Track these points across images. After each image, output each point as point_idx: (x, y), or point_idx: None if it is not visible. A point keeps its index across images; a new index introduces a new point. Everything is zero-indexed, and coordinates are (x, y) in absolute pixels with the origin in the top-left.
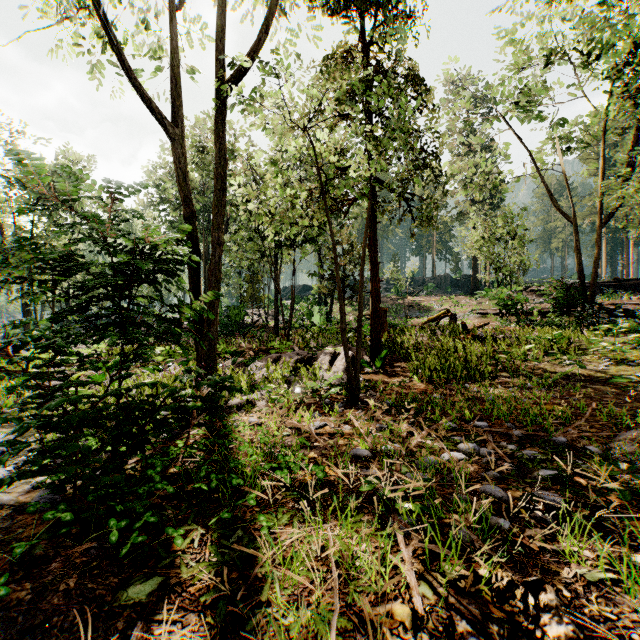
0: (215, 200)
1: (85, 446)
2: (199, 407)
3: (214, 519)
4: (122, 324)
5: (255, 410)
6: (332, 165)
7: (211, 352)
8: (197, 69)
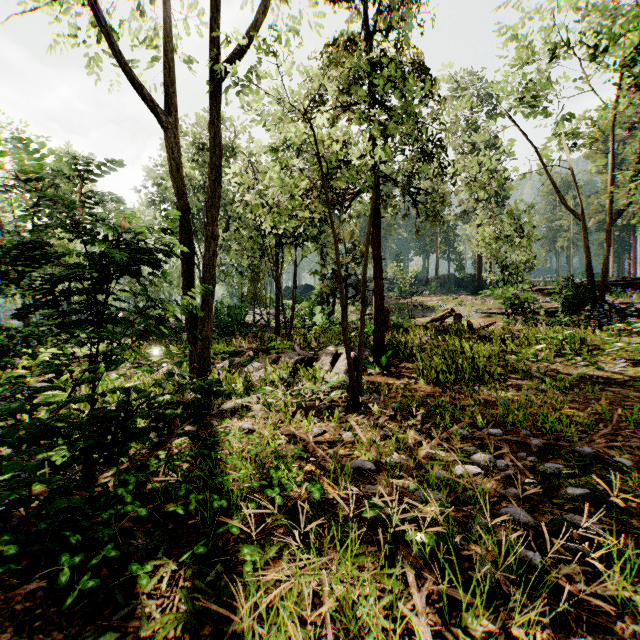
0: (209, 191)
1: (30, 466)
2: (179, 415)
3: (186, 554)
4: (97, 321)
5: (250, 415)
6: (333, 155)
7: (205, 352)
8: (194, 60)
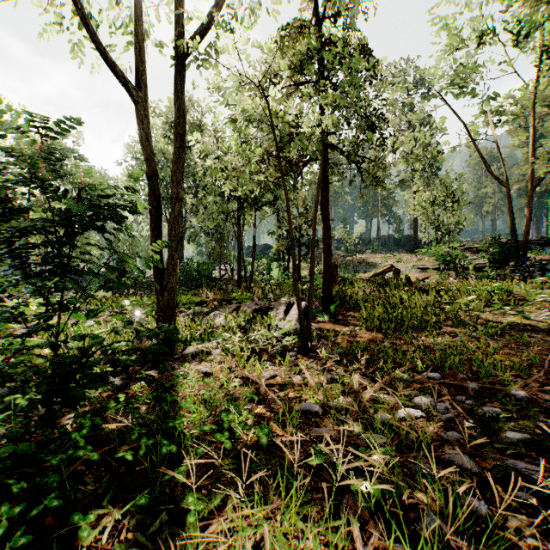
0: (174, 158)
1: None
2: (133, 362)
3: (128, 505)
4: (61, 272)
5: (210, 358)
6: (286, 125)
7: (171, 302)
8: (165, 45)
